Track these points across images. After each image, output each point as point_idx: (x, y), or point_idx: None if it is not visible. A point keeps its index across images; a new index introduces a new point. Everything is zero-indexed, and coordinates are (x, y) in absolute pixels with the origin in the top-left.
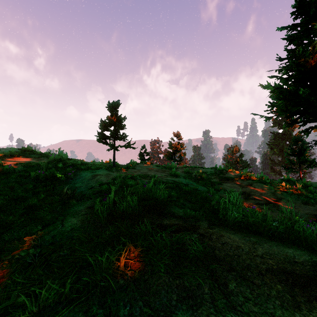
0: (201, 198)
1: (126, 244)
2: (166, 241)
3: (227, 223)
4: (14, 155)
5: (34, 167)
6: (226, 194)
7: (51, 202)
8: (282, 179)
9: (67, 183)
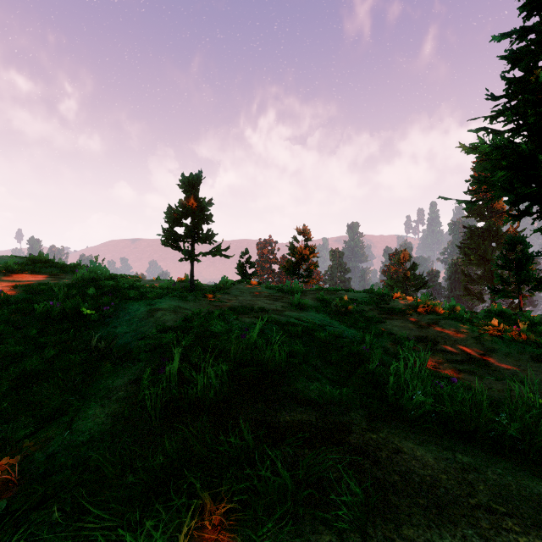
0: (350, 354)
1: (195, 491)
2: (283, 478)
3: (403, 415)
4: (13, 269)
5: (45, 293)
6: (401, 355)
7: (68, 365)
8: (489, 310)
9: (102, 325)
